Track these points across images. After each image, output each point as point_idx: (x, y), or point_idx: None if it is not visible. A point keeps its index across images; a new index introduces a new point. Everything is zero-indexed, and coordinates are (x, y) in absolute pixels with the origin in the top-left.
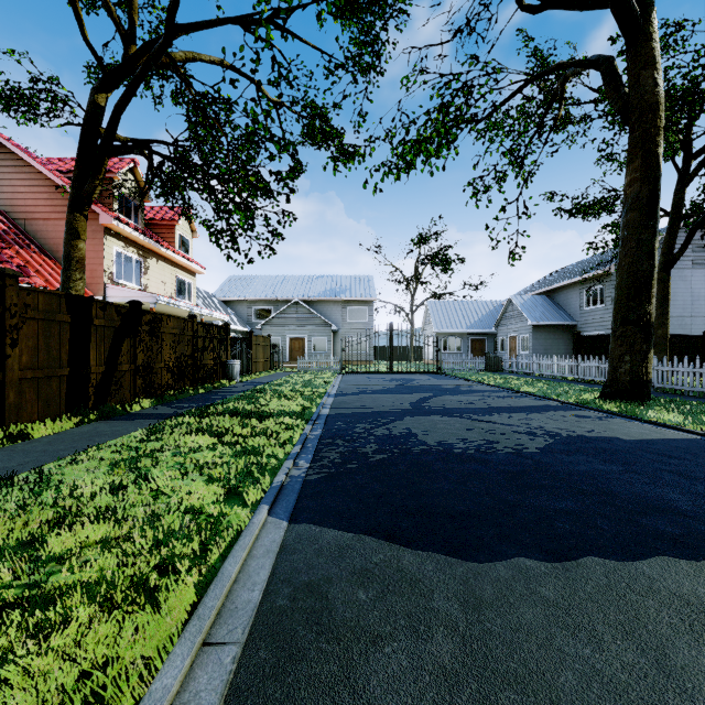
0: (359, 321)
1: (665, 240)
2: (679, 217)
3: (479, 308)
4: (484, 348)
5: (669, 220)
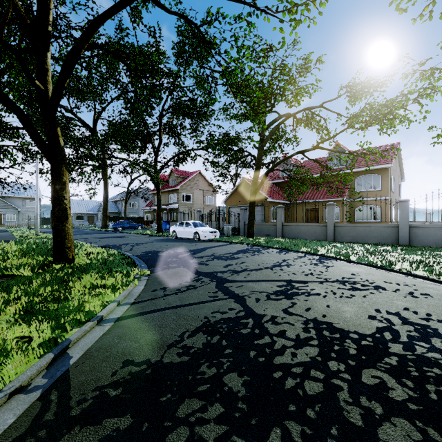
0: (33, 207)
1: (126, 197)
2: (128, 193)
3: (93, 204)
4: (94, 219)
5: (126, 193)
